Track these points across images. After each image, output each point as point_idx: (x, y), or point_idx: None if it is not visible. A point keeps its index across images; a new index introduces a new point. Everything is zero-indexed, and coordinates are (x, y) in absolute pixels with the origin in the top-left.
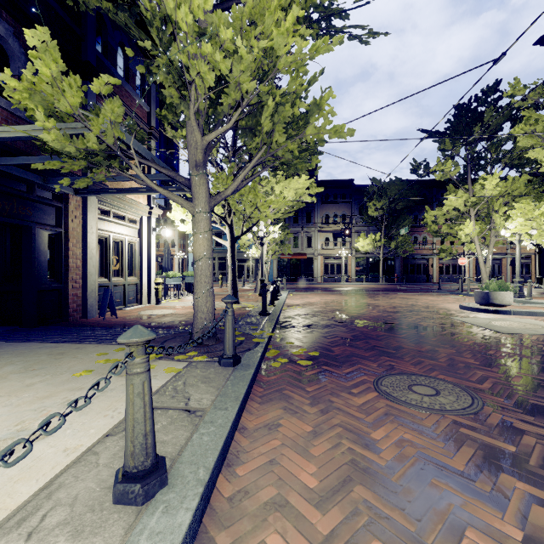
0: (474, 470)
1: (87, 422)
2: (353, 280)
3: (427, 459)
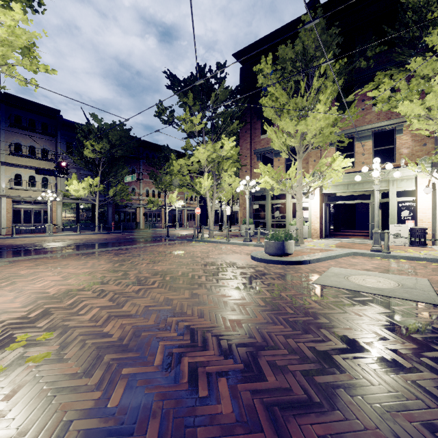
0: None
1: None
2: (59, 229)
3: None
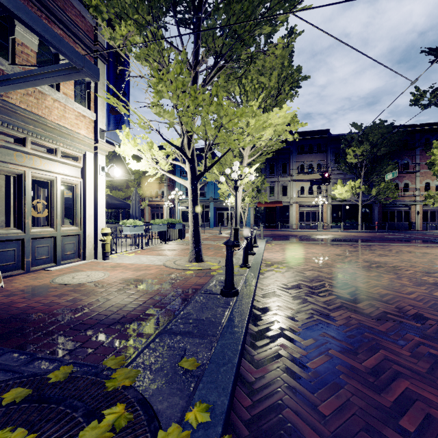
0: None
1: None
2: (328, 227)
3: None
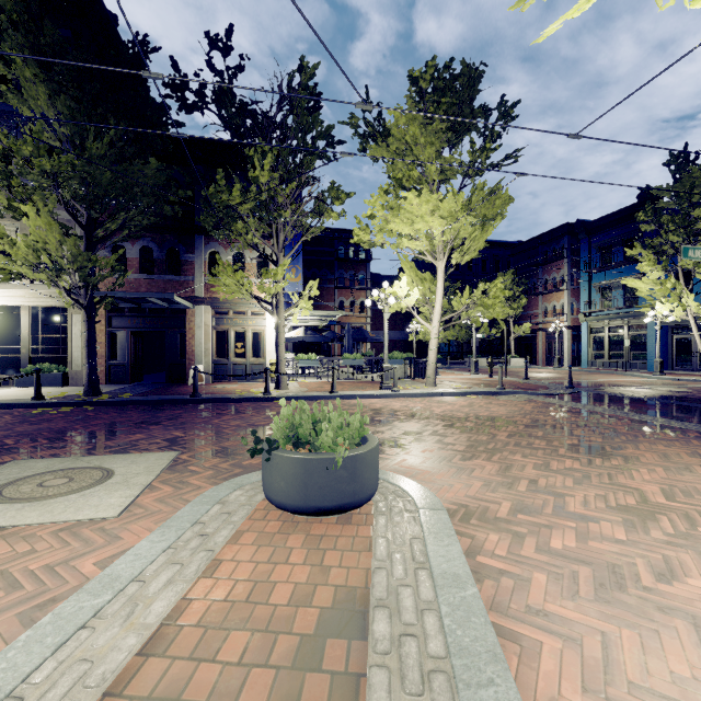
0: None
1: None
2: None
3: None
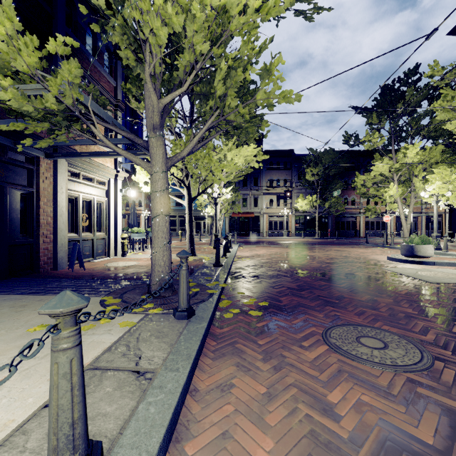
0: (445, 443)
1: (27, 387)
2: (293, 234)
3: (391, 428)
